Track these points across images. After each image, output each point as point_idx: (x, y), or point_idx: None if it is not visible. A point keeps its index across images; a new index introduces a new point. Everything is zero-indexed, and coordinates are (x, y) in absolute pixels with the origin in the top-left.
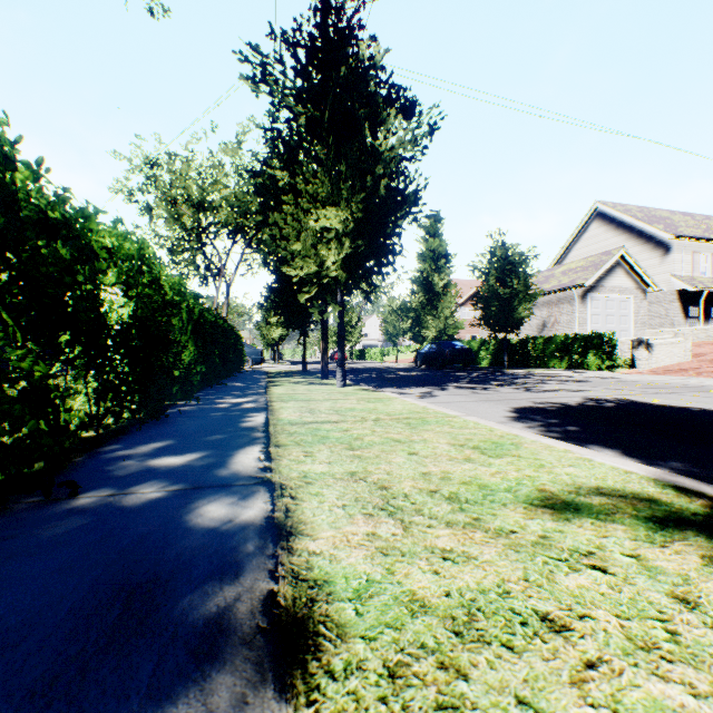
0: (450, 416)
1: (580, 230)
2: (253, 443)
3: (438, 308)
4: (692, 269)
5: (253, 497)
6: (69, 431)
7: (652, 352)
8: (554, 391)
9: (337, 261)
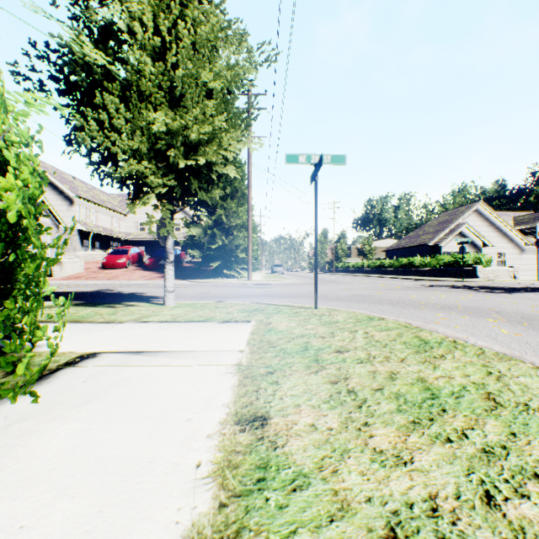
0: None
1: None
2: None
3: None
4: (87, 218)
5: None
6: None
7: (64, 267)
8: None
9: None
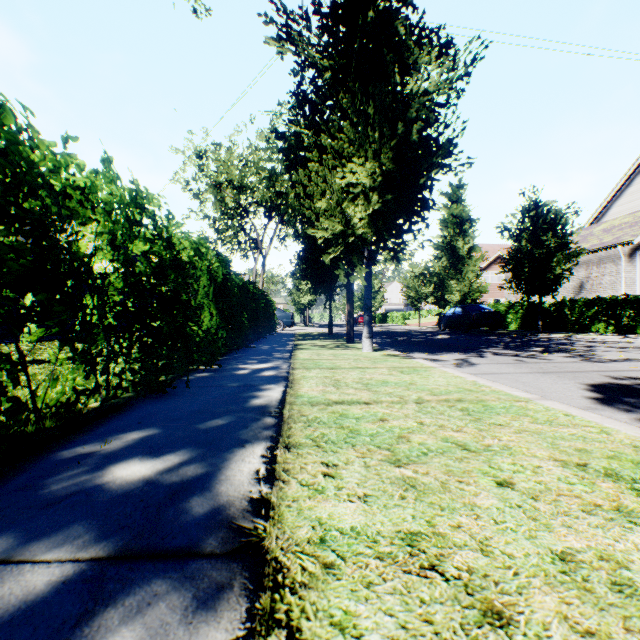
0: (518, 398)
1: (623, 184)
2: (256, 438)
3: (462, 271)
4: None
5: (211, 614)
6: (20, 418)
7: None
8: (624, 361)
9: (363, 218)
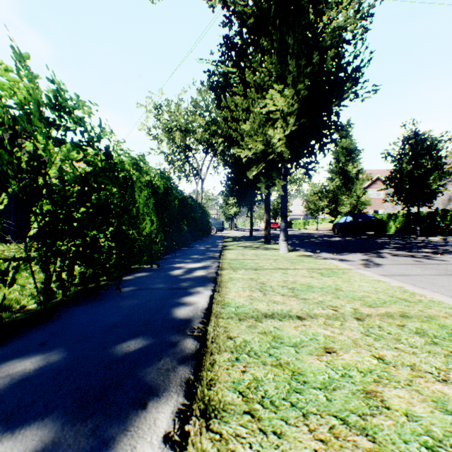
0: None
1: None
2: (166, 386)
3: (351, 189)
4: None
5: None
6: None
7: None
8: None
9: (281, 139)
